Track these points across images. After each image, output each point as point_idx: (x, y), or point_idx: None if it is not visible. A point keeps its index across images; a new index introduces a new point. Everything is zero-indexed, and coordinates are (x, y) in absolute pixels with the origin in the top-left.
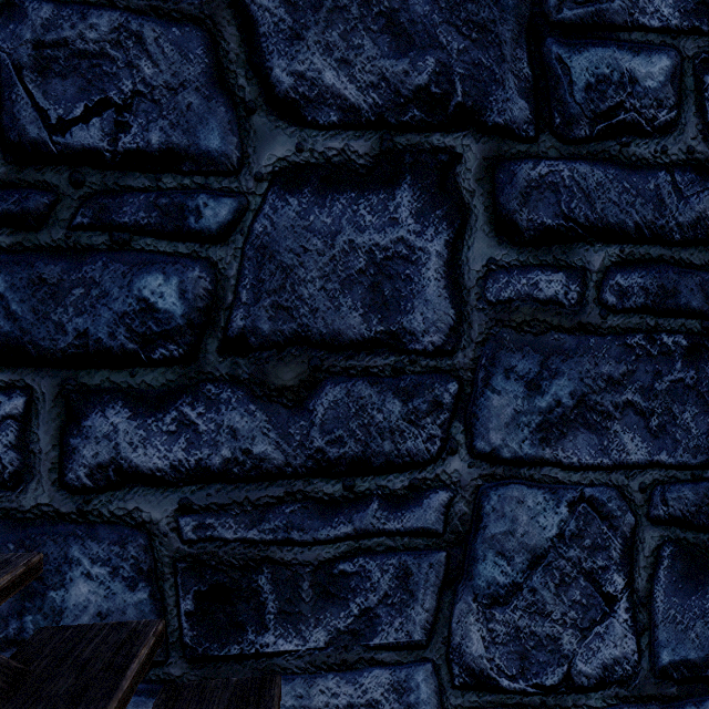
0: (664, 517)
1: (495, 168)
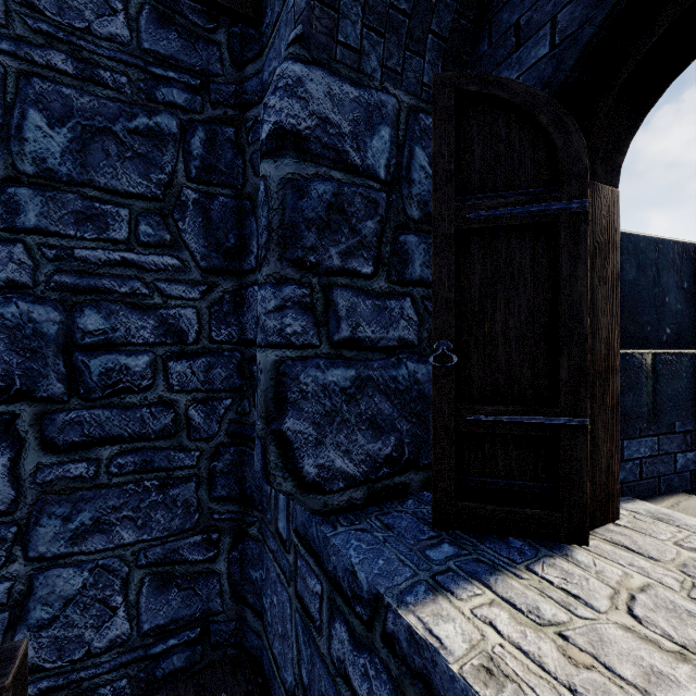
0: (146, 564)
1: (43, 418)
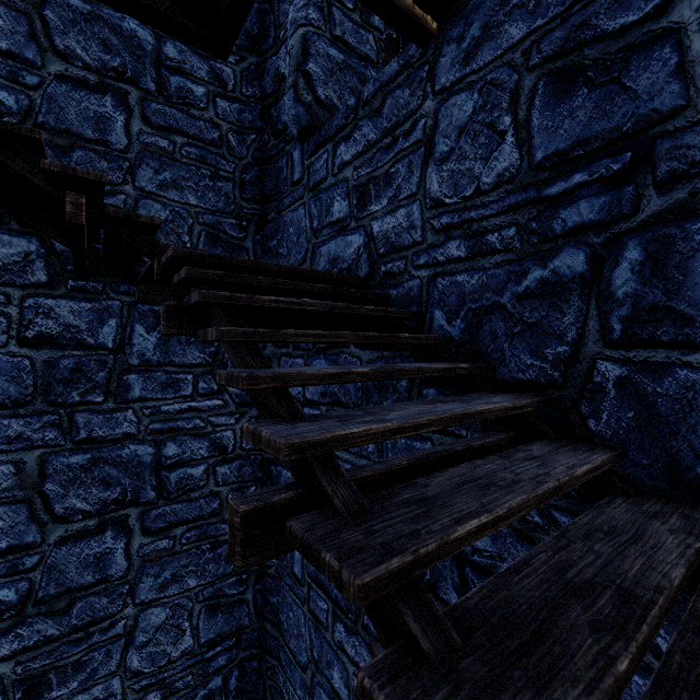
0: (203, 223)
1: (143, 101)
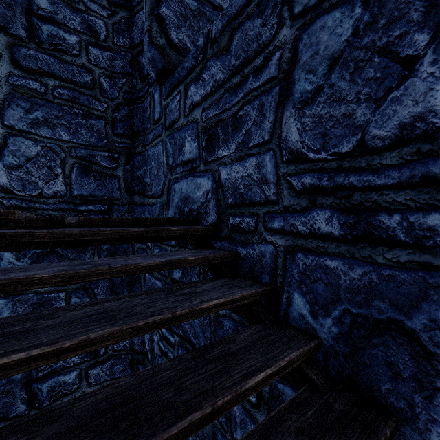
0: (75, 156)
1: (13, 46)
